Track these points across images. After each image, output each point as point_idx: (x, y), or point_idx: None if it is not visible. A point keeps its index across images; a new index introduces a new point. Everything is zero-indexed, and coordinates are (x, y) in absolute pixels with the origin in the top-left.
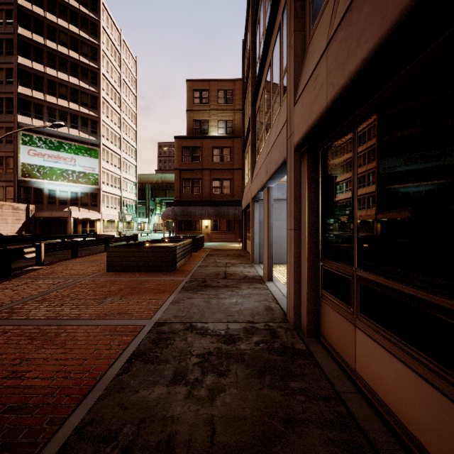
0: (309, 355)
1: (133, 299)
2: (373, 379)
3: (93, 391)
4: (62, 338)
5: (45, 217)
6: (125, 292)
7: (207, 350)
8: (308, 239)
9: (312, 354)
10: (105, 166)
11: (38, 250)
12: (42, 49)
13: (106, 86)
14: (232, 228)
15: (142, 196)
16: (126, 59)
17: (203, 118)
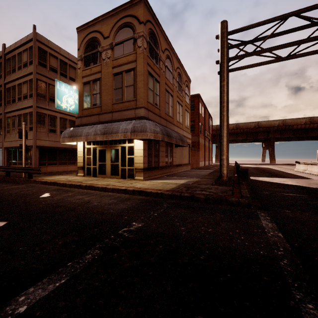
0: None
1: None
2: None
3: None
4: None
5: None
6: None
7: None
8: (7, 159)
9: None
10: None
11: None
12: None
13: None
14: None
15: None
16: None
17: None
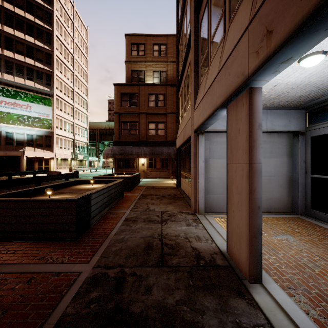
0: None
1: None
2: None
3: None
4: None
5: (5, 156)
6: None
7: None
8: None
9: None
10: (58, 113)
11: None
12: (0, 9)
13: (59, 46)
14: (165, 166)
15: (94, 140)
16: (78, 28)
17: (140, 69)
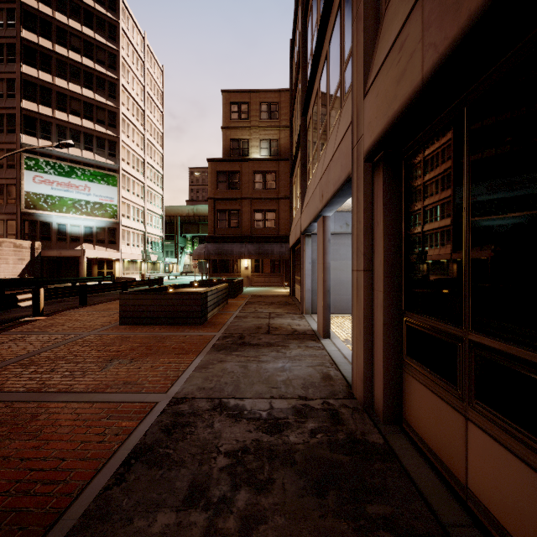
0: (390, 454)
1: (146, 363)
2: (504, 509)
3: (63, 520)
4: (38, 423)
5: (54, 256)
6: (138, 352)
7: (241, 443)
8: (386, 284)
9: (394, 452)
10: (125, 195)
11: (36, 296)
12: (50, 55)
13: (126, 100)
14: (277, 270)
15: (171, 232)
16: (151, 69)
17: (242, 137)
